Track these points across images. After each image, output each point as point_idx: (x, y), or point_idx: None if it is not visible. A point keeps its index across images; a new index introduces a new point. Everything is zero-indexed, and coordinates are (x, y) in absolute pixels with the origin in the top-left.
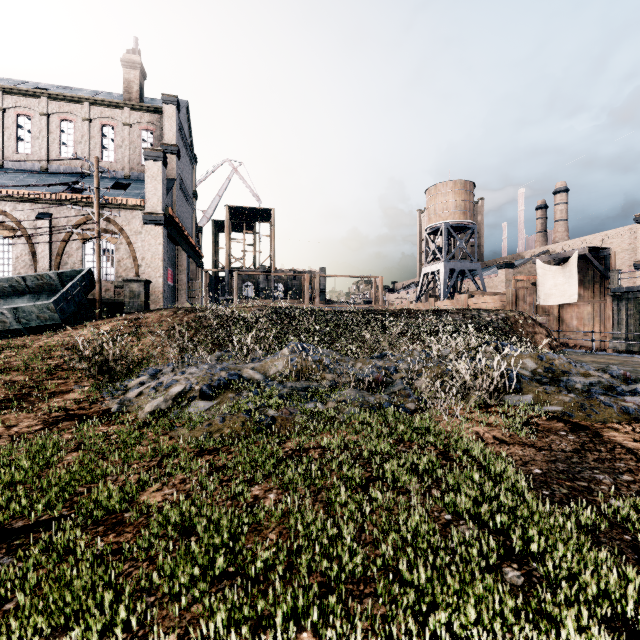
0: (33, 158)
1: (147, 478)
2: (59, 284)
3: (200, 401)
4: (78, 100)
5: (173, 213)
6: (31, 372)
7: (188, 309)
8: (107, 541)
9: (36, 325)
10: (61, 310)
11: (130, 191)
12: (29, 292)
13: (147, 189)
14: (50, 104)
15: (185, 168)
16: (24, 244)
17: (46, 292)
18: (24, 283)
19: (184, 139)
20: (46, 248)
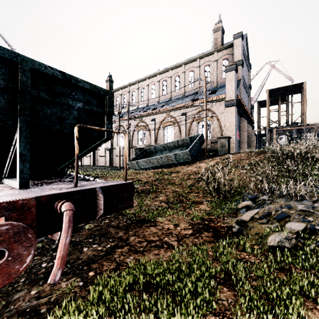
0: (180, 92)
1: None
2: (189, 142)
3: None
4: (195, 60)
5: (240, 98)
6: (182, 186)
7: (257, 152)
8: None
9: (182, 161)
10: (191, 154)
11: (217, 93)
12: (179, 147)
13: (226, 88)
14: (185, 67)
15: (245, 73)
16: (177, 127)
17: (185, 146)
18: (177, 143)
19: (244, 56)
20: (184, 128)
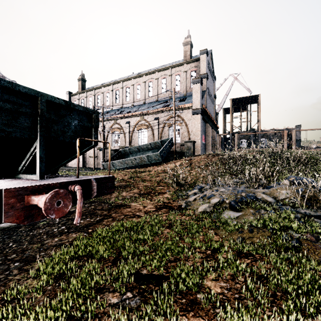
0: (153, 97)
1: (207, 266)
2: (161, 145)
3: (230, 210)
4: (167, 68)
5: (205, 107)
6: (152, 182)
7: (214, 154)
8: (188, 318)
9: (154, 162)
10: (161, 156)
11: (186, 101)
12: (152, 149)
13: (193, 98)
14: (158, 74)
15: (210, 84)
16: (150, 131)
17: (157, 149)
18: (150, 146)
19: (209, 69)
20: (157, 131)
